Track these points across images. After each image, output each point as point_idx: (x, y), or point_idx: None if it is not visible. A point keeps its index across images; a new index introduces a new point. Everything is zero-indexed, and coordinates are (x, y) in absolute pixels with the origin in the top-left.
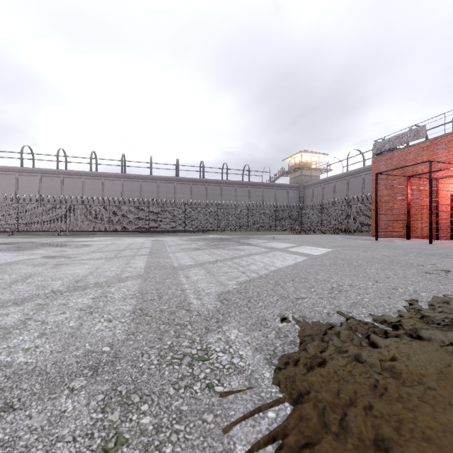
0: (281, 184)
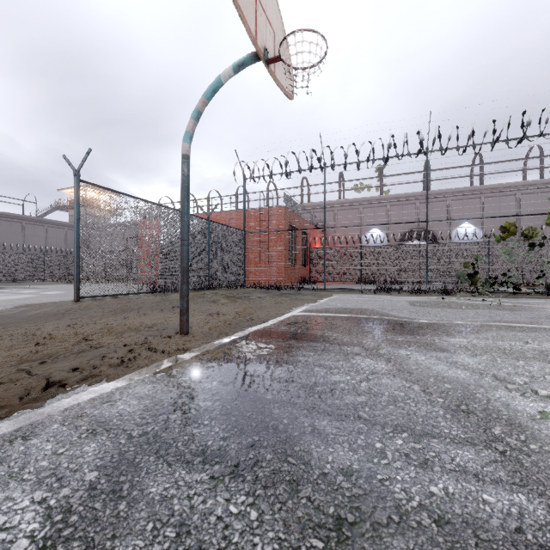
0: (55, 221)
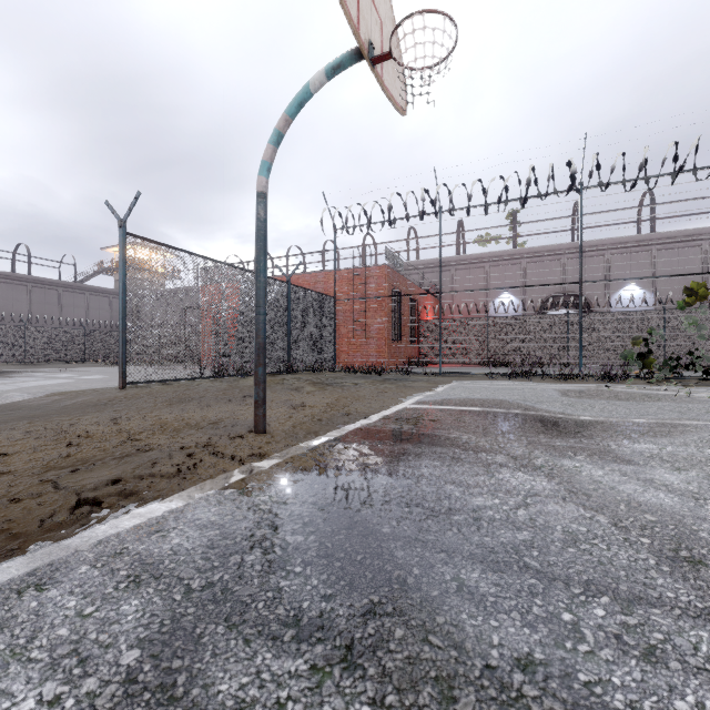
0: (98, 287)
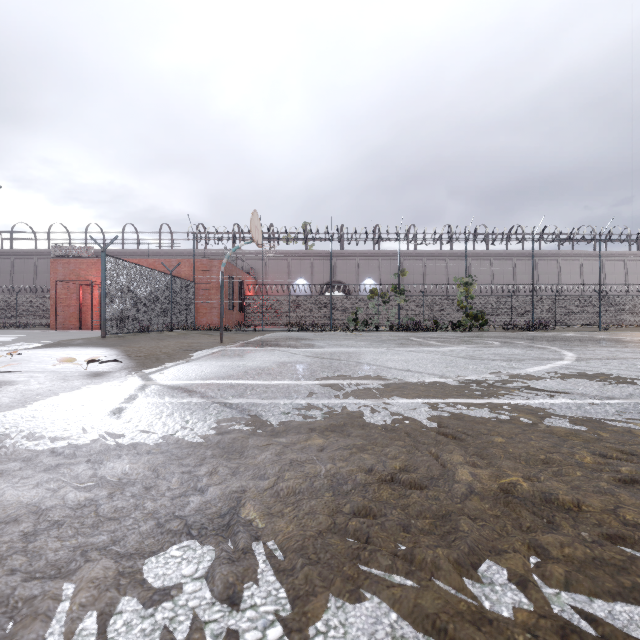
0: None
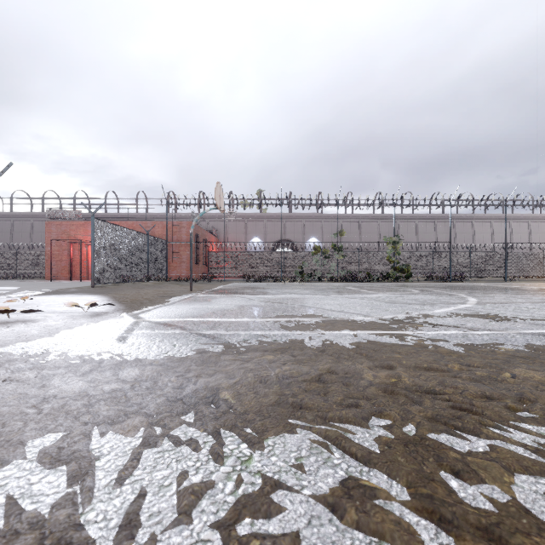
0: None
